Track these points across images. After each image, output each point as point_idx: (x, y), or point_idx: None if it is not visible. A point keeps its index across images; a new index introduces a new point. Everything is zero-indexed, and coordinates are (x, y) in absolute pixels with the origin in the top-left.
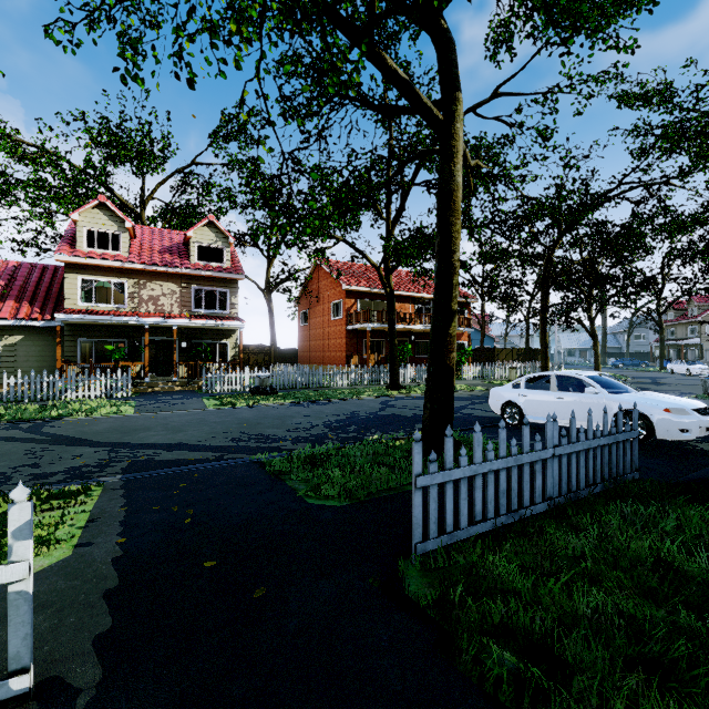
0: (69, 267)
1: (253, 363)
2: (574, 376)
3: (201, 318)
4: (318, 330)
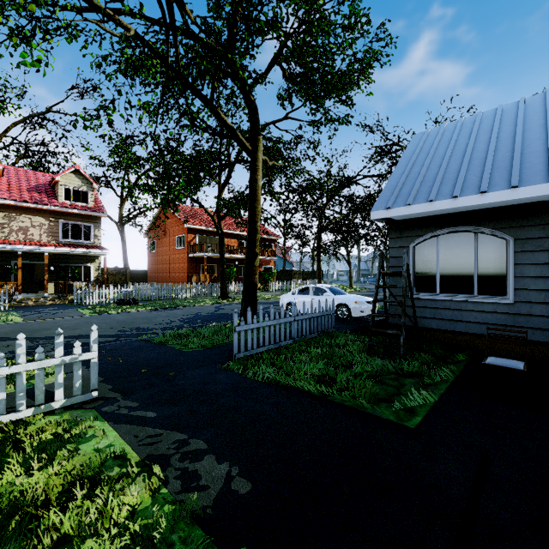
0: None
1: (111, 282)
2: (320, 287)
3: (69, 246)
4: (165, 256)
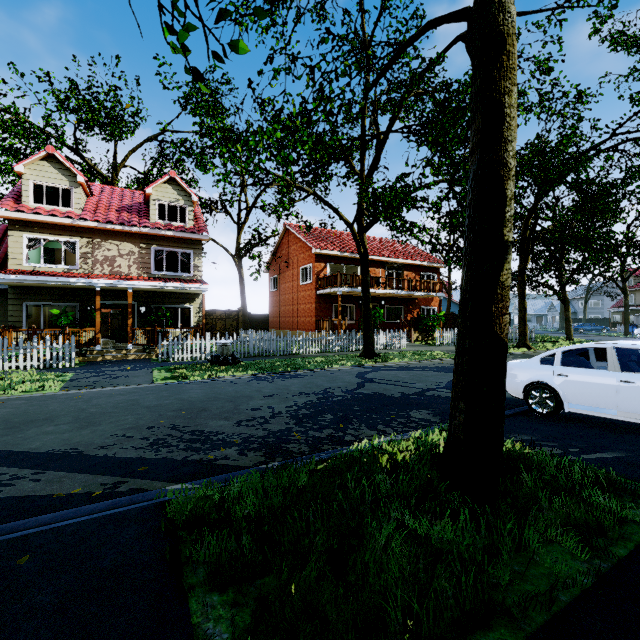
0: (13, 224)
1: (220, 329)
2: None
3: (159, 280)
4: (287, 295)
